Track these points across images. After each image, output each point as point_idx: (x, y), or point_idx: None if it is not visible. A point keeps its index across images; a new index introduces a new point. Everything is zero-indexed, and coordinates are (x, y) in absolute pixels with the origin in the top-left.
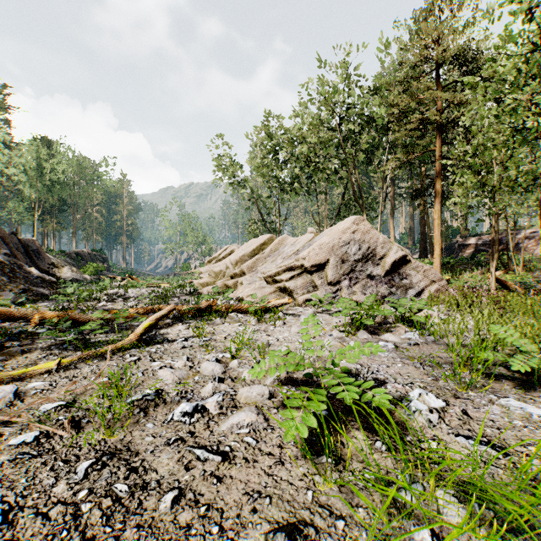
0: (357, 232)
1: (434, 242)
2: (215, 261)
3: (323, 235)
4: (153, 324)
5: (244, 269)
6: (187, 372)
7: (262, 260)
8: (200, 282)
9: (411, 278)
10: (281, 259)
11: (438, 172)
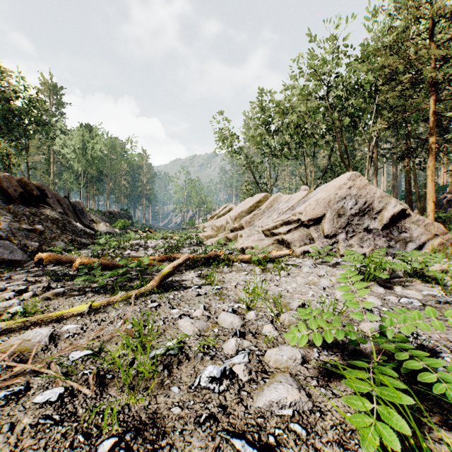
0: (353, 188)
1: (427, 197)
2: (217, 217)
3: (318, 191)
4: (170, 271)
5: (243, 223)
6: (206, 323)
7: (258, 216)
8: (205, 235)
9: (410, 232)
10: (277, 214)
11: (431, 129)
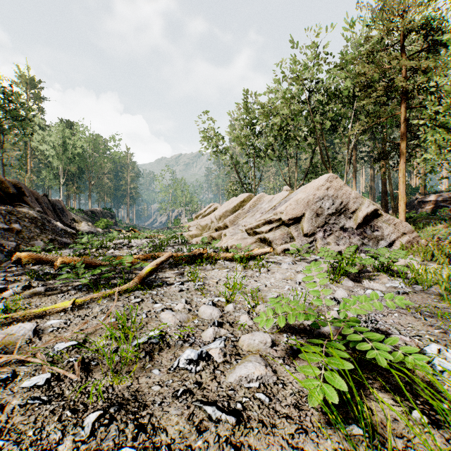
0: (330, 189)
1: (399, 198)
2: (202, 217)
3: (298, 192)
4: (154, 269)
5: (227, 222)
6: (187, 315)
7: (242, 215)
8: (190, 234)
9: (382, 230)
10: (260, 213)
11: (403, 135)
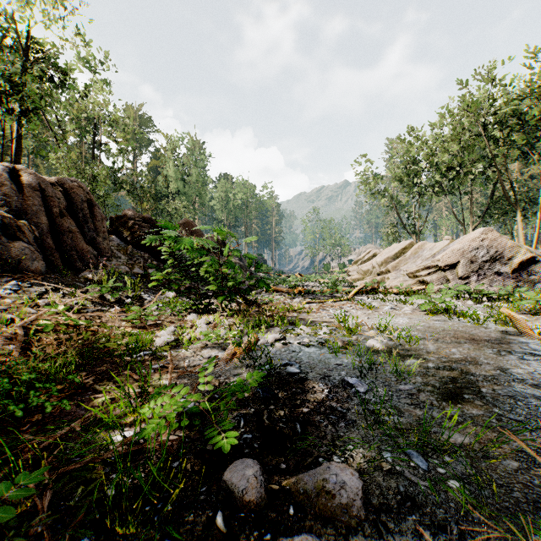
0: (485, 240)
1: None
2: (361, 262)
3: (456, 242)
4: (357, 291)
5: (389, 268)
6: (381, 304)
7: (404, 262)
8: (352, 278)
9: (539, 275)
10: (420, 260)
11: None
